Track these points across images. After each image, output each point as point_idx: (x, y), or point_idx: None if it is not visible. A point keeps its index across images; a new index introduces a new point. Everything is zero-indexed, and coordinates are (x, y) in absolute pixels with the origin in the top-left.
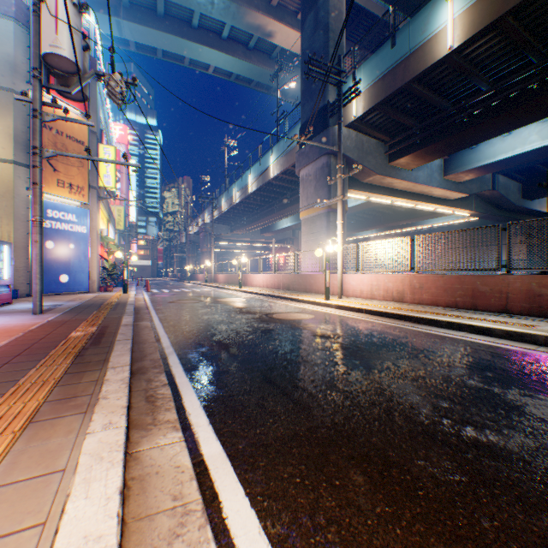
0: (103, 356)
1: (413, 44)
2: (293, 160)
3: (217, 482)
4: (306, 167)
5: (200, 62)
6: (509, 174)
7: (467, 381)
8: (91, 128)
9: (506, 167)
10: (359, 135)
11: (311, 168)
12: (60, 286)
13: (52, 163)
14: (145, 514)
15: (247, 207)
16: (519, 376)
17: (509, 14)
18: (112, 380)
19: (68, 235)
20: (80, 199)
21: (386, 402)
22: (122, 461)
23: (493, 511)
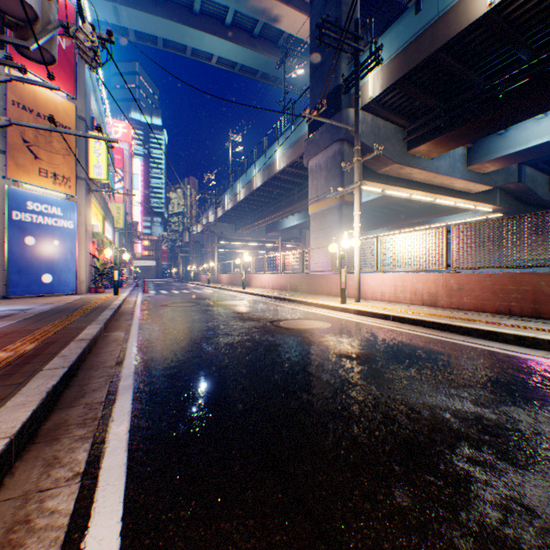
0: None
1: (442, 5)
2: (301, 151)
3: None
4: (316, 156)
5: (203, 53)
6: (537, 165)
7: None
8: (79, 113)
9: (539, 154)
10: (375, 119)
11: (321, 157)
12: (42, 287)
13: (33, 150)
14: None
15: (252, 205)
16: None
17: None
18: None
19: (51, 230)
20: (65, 191)
21: None
22: None
23: None
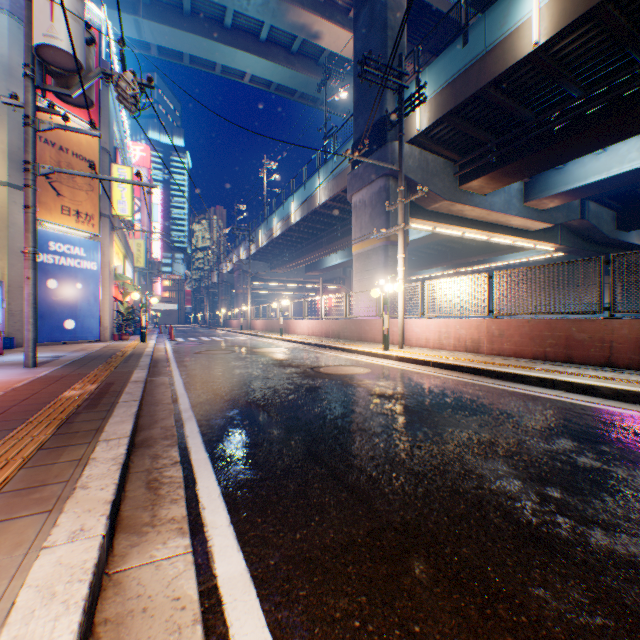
0: (96, 424)
1: (489, 40)
2: (344, 184)
3: (234, 627)
4: (360, 191)
5: (234, 70)
6: (602, 200)
7: (579, 458)
8: (102, 144)
9: (599, 191)
10: (423, 153)
11: (365, 192)
12: (65, 333)
13: (55, 187)
14: None
15: (290, 241)
16: None
17: None
18: (100, 459)
19: (74, 272)
20: (89, 230)
21: (474, 489)
22: (83, 602)
23: None
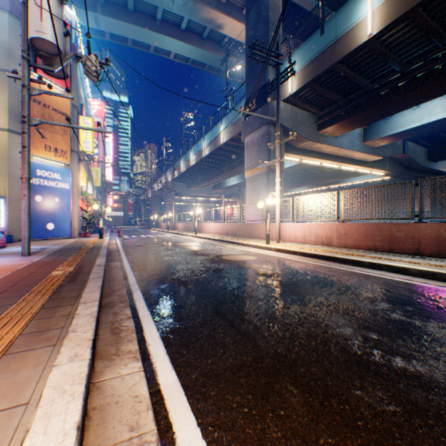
0: (76, 292)
1: (338, 32)
2: (239, 129)
3: (172, 412)
4: (250, 135)
5: (163, 50)
6: (417, 140)
7: (391, 314)
8: (73, 102)
9: (415, 134)
10: (293, 108)
11: (254, 135)
12: (47, 232)
13: (40, 131)
14: (102, 445)
15: (202, 168)
16: (435, 310)
17: (419, 5)
18: (82, 314)
19: (53, 190)
20: (63, 161)
21: (322, 333)
22: (83, 395)
23: (430, 443)
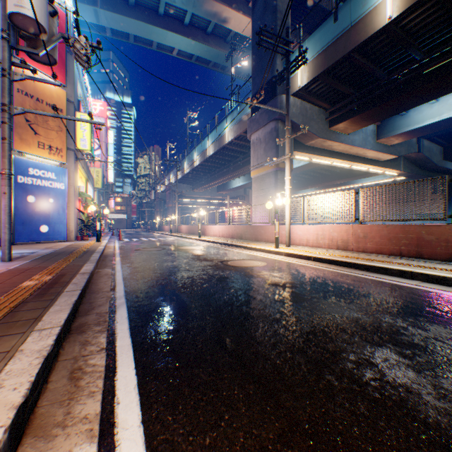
0: (37, 313)
1: (354, 17)
2: (245, 127)
3: None
4: (257, 132)
5: (166, 46)
6: (433, 138)
7: None
8: (68, 97)
9: (432, 131)
10: (303, 103)
11: (261, 132)
12: (40, 235)
13: (33, 127)
14: None
15: (206, 169)
16: None
17: None
18: (26, 352)
19: (47, 190)
20: (58, 160)
21: (373, 381)
22: None
23: None
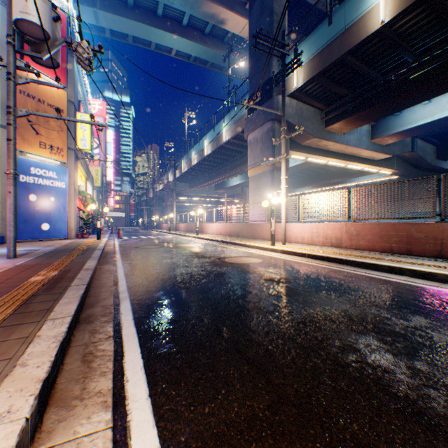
0: (48, 304)
1: (348, 21)
2: (242, 127)
3: None
4: (254, 132)
5: (164, 47)
6: (426, 138)
7: (434, 334)
8: (69, 98)
9: (425, 131)
10: (299, 104)
11: (257, 132)
12: (42, 233)
13: (35, 128)
14: None
15: (204, 168)
16: None
17: None
18: (44, 337)
19: (49, 189)
20: (59, 159)
21: (354, 363)
22: None
23: None
